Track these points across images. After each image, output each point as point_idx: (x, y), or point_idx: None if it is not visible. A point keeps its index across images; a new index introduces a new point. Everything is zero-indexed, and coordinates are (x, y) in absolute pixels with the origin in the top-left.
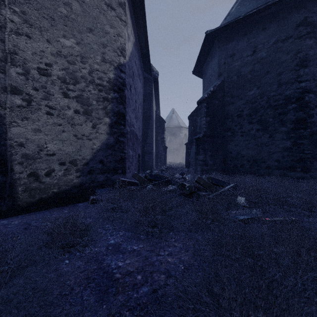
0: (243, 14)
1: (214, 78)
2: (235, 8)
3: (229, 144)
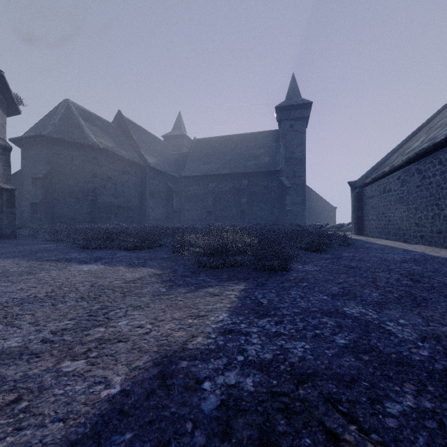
0: (68, 139)
1: (42, 161)
2: (58, 122)
3: (56, 208)
